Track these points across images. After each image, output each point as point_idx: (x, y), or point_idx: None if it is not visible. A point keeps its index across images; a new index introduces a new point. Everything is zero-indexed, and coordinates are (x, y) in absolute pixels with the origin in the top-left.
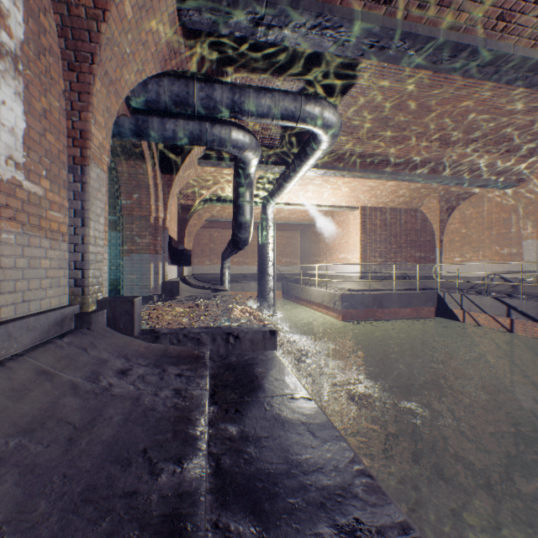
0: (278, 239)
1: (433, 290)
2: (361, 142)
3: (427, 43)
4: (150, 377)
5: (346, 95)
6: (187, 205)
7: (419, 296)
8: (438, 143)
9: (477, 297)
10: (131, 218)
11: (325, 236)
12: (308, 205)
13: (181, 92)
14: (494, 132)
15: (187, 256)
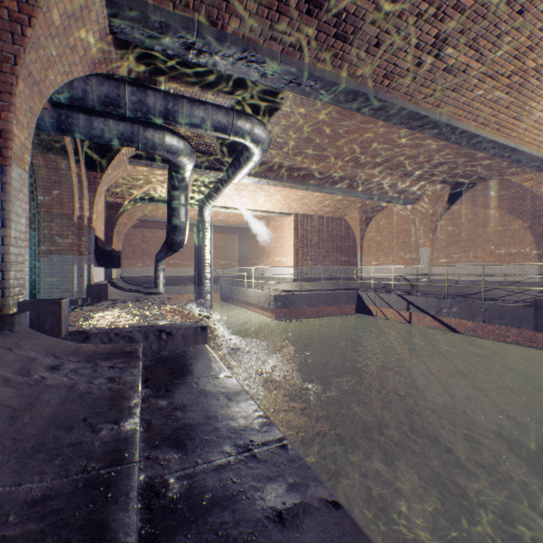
0: (217, 241)
1: (354, 290)
2: (291, 156)
3: (334, 87)
4: (83, 370)
5: (275, 115)
6: (117, 203)
7: (342, 295)
8: (353, 163)
9: (387, 295)
10: (50, 215)
11: (263, 240)
12: (245, 209)
13: (111, 93)
14: (394, 159)
15: (115, 258)
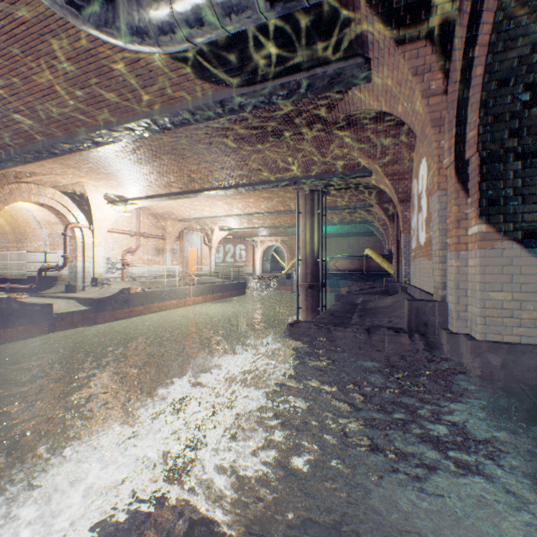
0: None
1: None
2: None
3: (198, 121)
4: (377, 322)
5: None
6: None
7: None
8: None
9: None
10: None
11: None
12: None
13: None
14: None
15: None
